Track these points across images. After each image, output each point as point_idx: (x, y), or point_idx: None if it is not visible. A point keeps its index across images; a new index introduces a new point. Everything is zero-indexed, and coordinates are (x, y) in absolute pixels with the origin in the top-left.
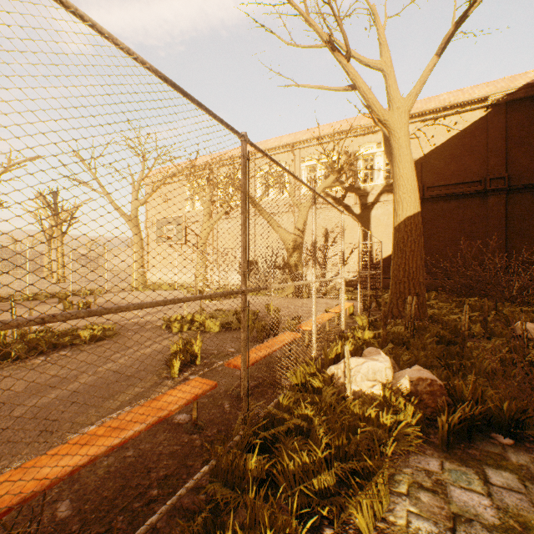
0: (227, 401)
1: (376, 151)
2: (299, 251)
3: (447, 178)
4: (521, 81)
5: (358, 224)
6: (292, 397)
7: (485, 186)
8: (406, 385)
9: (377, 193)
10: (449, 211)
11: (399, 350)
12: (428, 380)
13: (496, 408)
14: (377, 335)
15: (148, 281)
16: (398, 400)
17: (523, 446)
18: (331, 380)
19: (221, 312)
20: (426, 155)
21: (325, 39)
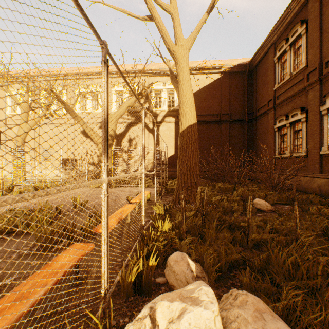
0: None
1: (163, 88)
2: (109, 151)
3: (202, 111)
4: (236, 62)
5: (155, 127)
6: None
7: (220, 118)
8: None
9: (163, 116)
10: (203, 130)
11: (202, 248)
12: None
13: None
14: (174, 224)
15: None
16: None
17: None
18: None
19: (13, 212)
20: None
21: None
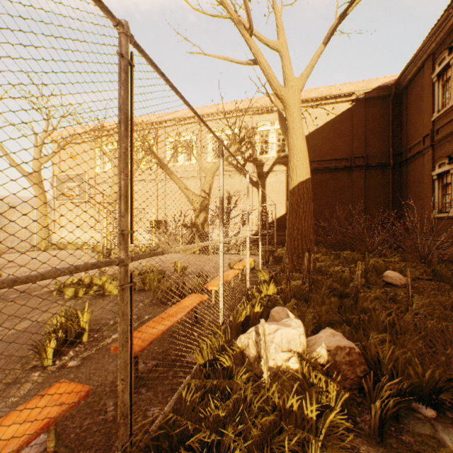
0: (112, 399)
1: (270, 128)
2: (206, 212)
3: (324, 154)
4: (375, 84)
5: (260, 186)
6: (197, 383)
7: (350, 163)
8: (324, 354)
9: (271, 164)
10: (325, 181)
11: (303, 307)
12: (346, 348)
13: (418, 376)
14: (279, 290)
15: (55, 240)
16: (318, 377)
17: (447, 418)
18: (242, 353)
19: None
20: (309, 135)
21: (230, 11)
